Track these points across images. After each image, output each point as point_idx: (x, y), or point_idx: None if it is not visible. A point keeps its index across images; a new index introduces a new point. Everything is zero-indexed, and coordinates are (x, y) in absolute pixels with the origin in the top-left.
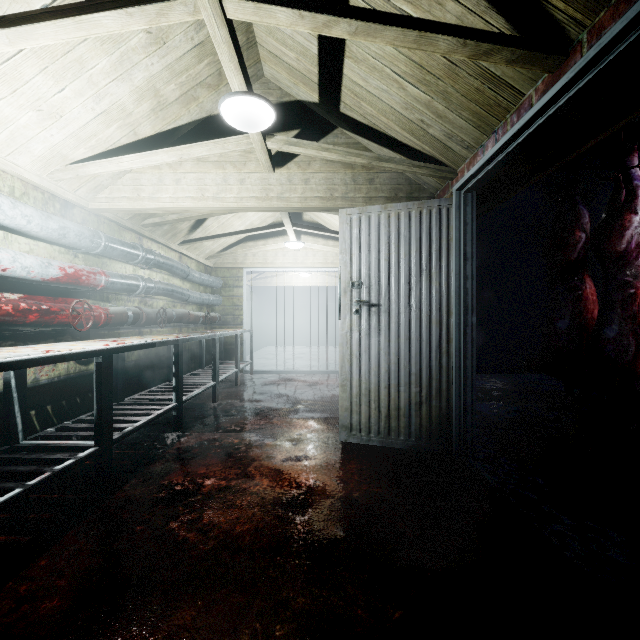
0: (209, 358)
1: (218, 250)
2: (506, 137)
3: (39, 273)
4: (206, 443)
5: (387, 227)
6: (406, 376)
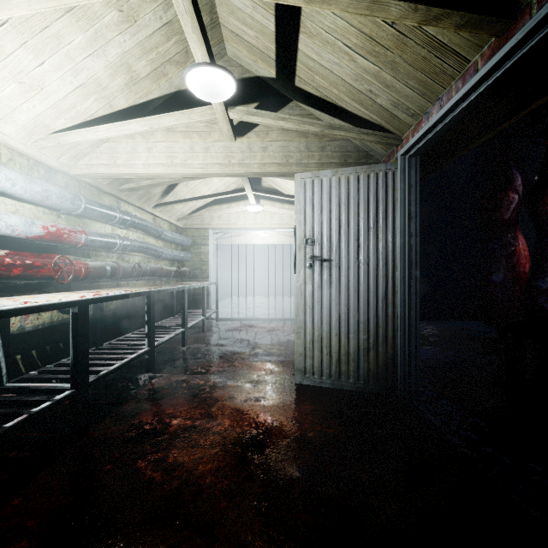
0: (180, 307)
1: (188, 213)
2: (451, 102)
3: (23, 231)
4: (174, 384)
5: (338, 189)
6: (355, 324)
